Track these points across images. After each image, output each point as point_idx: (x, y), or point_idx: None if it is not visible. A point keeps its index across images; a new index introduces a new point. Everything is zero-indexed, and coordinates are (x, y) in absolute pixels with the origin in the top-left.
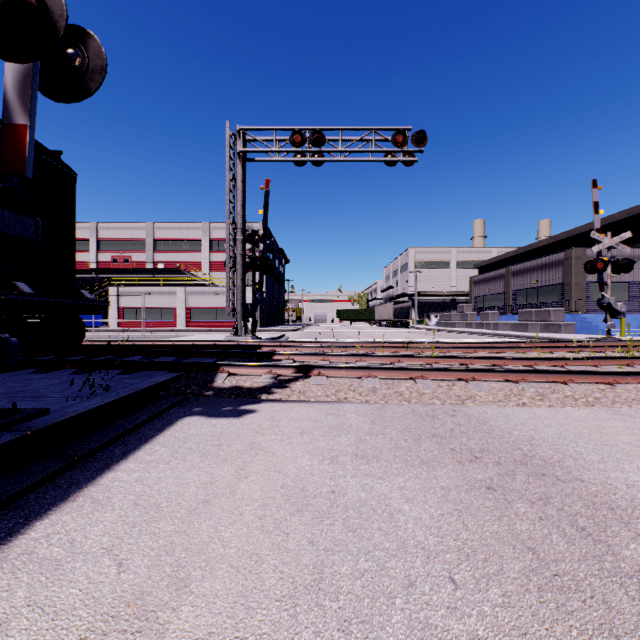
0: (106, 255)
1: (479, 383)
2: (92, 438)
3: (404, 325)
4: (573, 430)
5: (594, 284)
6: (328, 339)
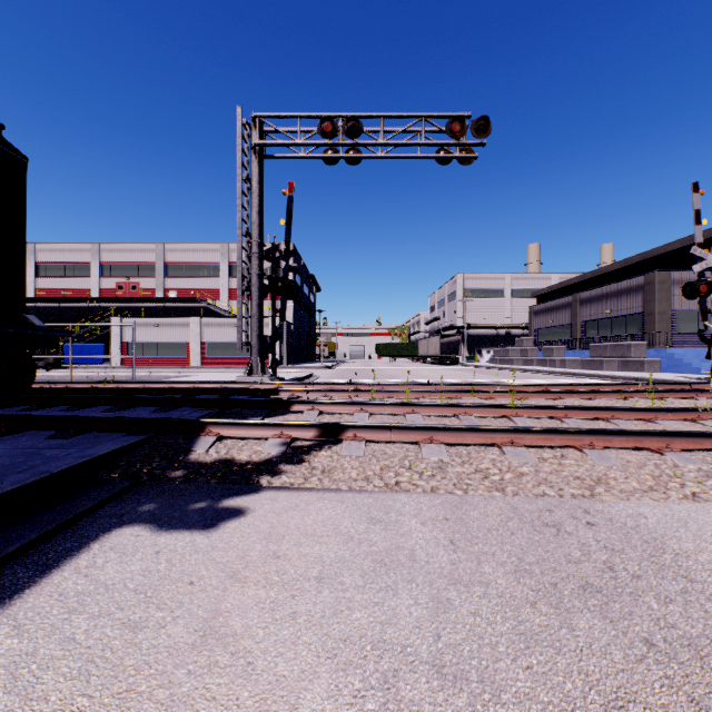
0: (110, 281)
1: (603, 454)
2: None
3: (453, 362)
4: None
5: (681, 313)
6: (366, 379)
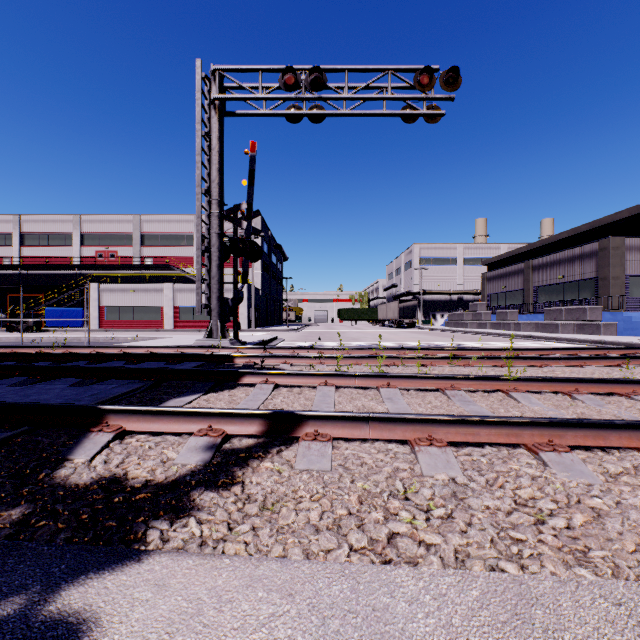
0: (90, 250)
1: None
2: None
3: (410, 325)
4: None
5: (634, 278)
6: (329, 342)
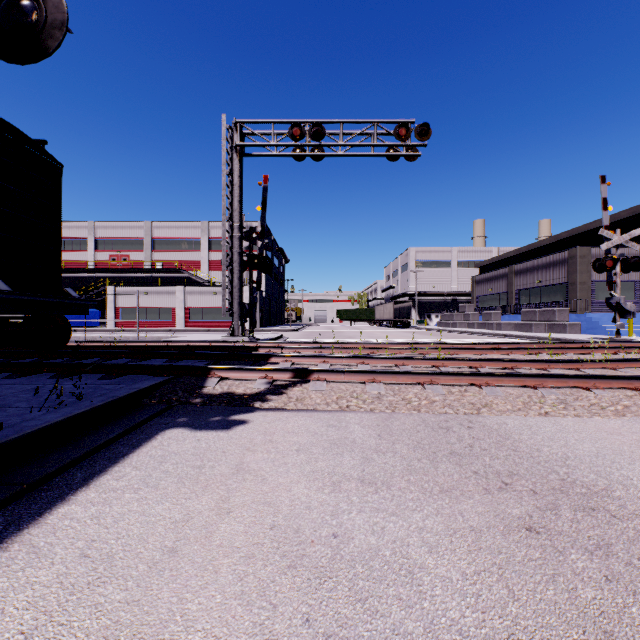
0: (104, 254)
1: (494, 389)
2: (51, 458)
3: (405, 325)
4: (611, 446)
5: (599, 283)
6: (328, 339)
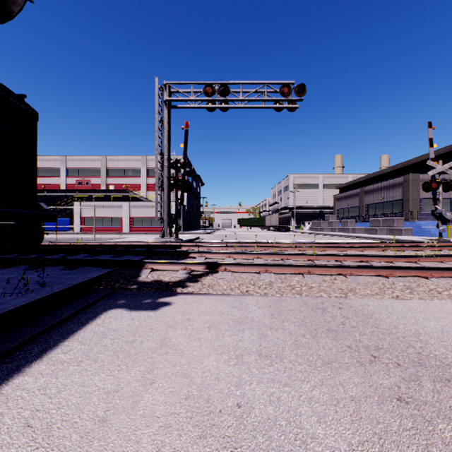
0: (72, 179)
1: (356, 278)
2: (15, 335)
3: (286, 229)
4: (451, 324)
5: (425, 200)
6: (232, 240)
